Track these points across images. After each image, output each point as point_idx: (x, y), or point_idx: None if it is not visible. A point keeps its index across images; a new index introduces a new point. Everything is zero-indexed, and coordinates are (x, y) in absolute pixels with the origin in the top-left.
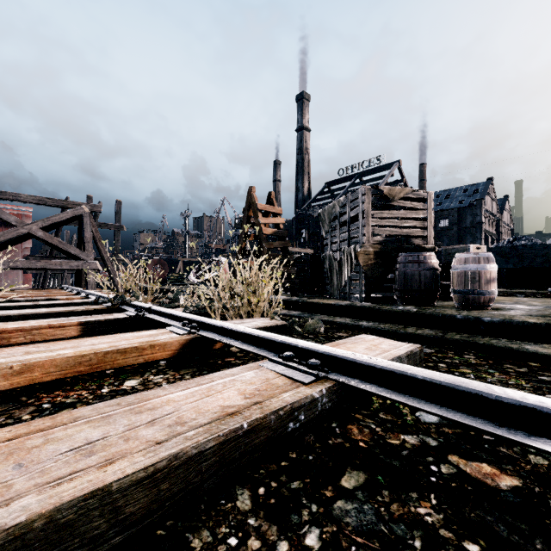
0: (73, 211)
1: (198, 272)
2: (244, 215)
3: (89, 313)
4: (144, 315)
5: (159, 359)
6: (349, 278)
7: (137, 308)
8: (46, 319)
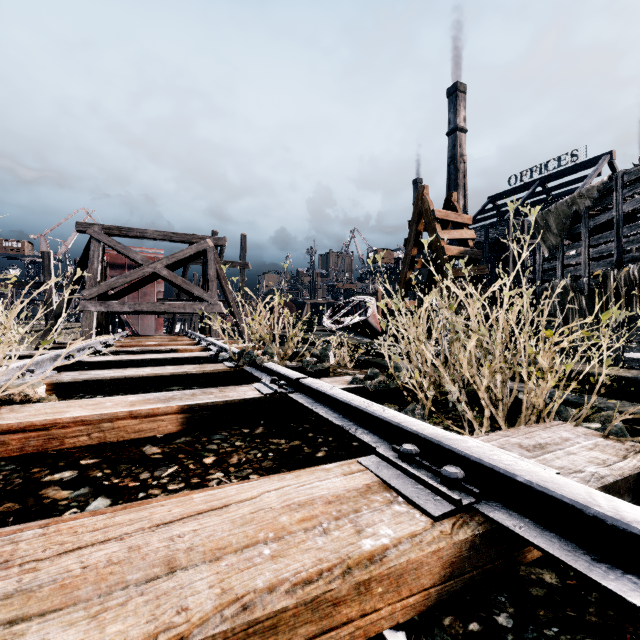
0: (197, 246)
1: (332, 316)
2: (411, 231)
3: (204, 378)
4: (288, 395)
5: (383, 628)
6: (621, 325)
7: (274, 378)
8: (132, 396)
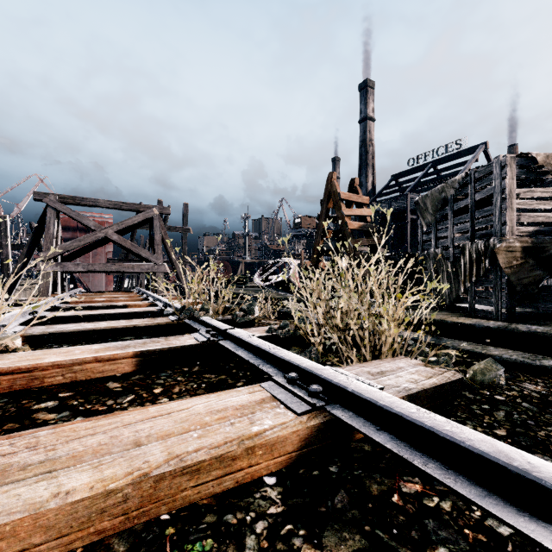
0: (144, 214)
1: (262, 274)
2: (322, 208)
3: (152, 329)
4: (218, 342)
5: (263, 474)
6: (474, 284)
7: (208, 329)
8: (95, 345)
